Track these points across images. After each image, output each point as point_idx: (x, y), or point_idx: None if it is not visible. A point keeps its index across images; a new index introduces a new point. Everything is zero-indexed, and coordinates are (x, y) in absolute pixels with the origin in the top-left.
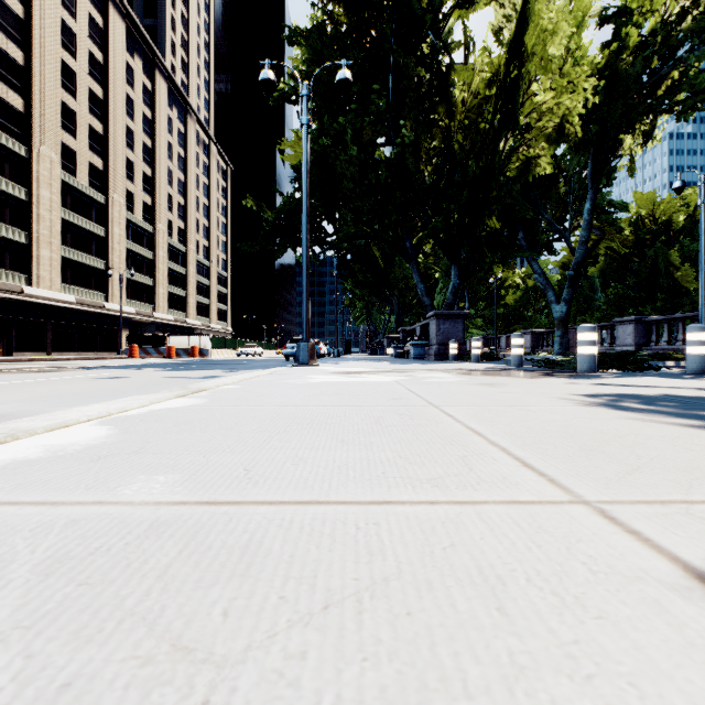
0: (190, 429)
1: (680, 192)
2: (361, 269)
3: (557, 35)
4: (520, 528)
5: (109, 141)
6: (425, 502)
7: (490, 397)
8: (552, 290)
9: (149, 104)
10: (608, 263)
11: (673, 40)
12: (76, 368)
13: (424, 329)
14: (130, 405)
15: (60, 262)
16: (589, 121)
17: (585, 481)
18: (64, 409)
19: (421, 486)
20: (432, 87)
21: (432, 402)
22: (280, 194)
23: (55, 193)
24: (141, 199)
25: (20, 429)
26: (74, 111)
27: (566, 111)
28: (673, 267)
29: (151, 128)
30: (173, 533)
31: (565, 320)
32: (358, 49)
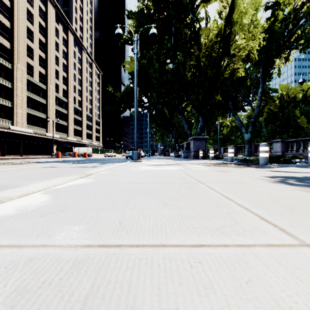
0: (88, 196)
1: (302, 84)
2: (159, 118)
3: (247, 14)
4: (283, 265)
5: (48, 62)
6: (221, 245)
7: (226, 178)
8: (244, 127)
9: (65, 45)
10: (268, 116)
11: (298, 16)
12: (33, 162)
13: (187, 145)
14: (58, 183)
15: (26, 115)
16: (261, 52)
17: (300, 230)
18: (27, 183)
19: (214, 233)
20: (191, 37)
21: (200, 181)
22: (123, 85)
23: (24, 84)
24: (62, 87)
25: (5, 196)
26: (32, 48)
27: (251, 48)
28: (297, 117)
29: (66, 56)
30: (86, 270)
31: (250, 140)
32: (158, 20)
